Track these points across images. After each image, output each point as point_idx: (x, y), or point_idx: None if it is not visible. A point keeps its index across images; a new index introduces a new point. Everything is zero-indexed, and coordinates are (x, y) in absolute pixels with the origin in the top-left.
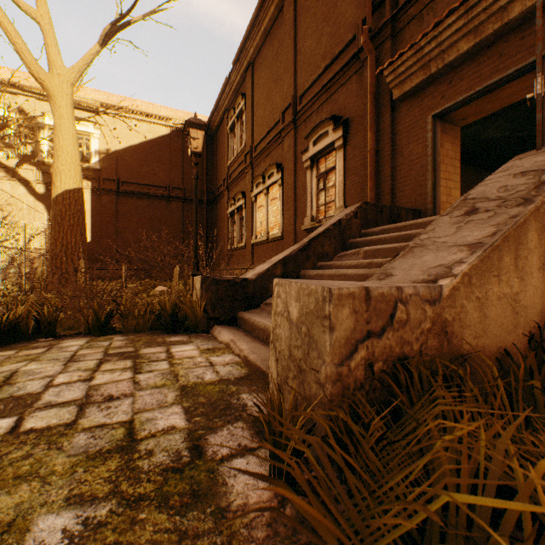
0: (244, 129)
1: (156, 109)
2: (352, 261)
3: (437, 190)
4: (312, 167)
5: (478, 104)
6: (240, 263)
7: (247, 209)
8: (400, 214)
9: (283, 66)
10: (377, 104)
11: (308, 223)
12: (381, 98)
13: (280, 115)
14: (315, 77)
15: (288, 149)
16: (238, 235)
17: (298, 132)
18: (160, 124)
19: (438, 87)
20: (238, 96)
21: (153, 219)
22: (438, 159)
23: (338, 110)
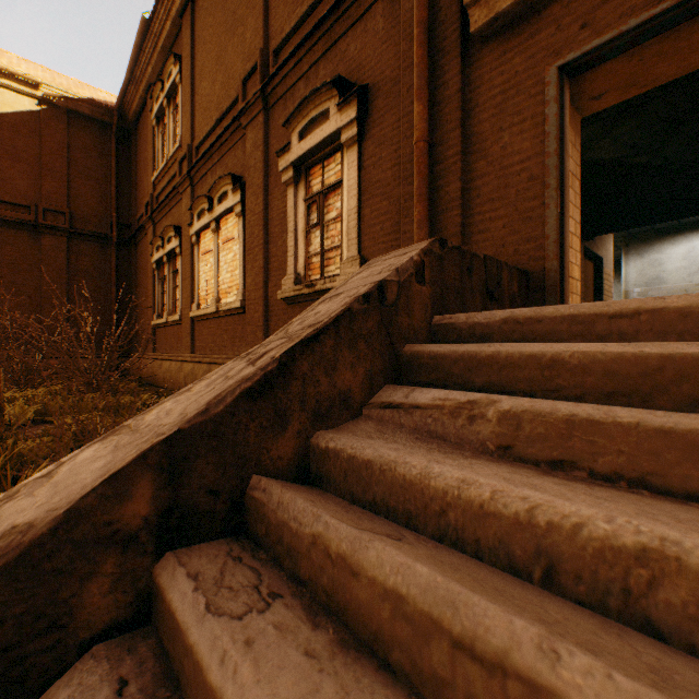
0: (180, 116)
1: (7, 59)
2: (484, 480)
3: (565, 230)
4: (297, 182)
5: (646, 55)
6: (173, 349)
7: (184, 255)
8: (501, 277)
9: (244, 1)
10: (431, 49)
11: (290, 287)
12: (439, 36)
13: (239, 85)
14: (303, 11)
15: (253, 149)
16: (171, 301)
17: (272, 118)
18: (17, 89)
19: (574, 3)
20: (168, 59)
21: (1, 263)
22: (567, 165)
23: (347, 71)
